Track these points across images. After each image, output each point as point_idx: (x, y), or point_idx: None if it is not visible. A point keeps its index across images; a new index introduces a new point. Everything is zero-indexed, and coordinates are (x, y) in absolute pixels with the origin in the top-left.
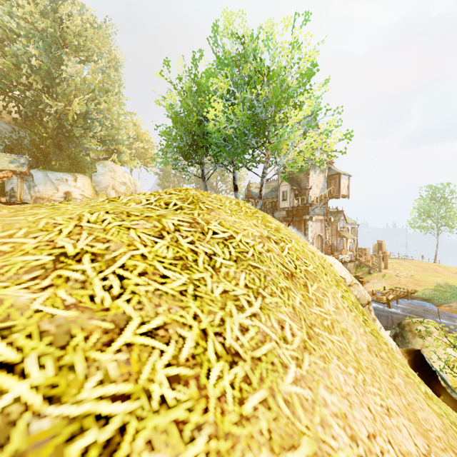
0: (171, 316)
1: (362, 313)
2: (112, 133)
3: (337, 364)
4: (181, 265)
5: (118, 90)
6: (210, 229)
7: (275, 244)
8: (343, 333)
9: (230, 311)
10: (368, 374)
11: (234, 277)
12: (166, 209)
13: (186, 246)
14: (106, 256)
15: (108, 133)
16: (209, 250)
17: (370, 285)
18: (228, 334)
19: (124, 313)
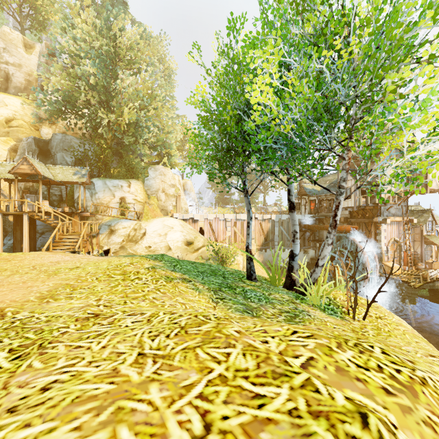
0: None
1: None
2: (161, 138)
3: None
4: None
5: (171, 96)
6: None
7: None
8: None
9: None
10: None
11: None
12: None
13: None
14: None
15: (158, 138)
16: None
17: None
18: None
19: None
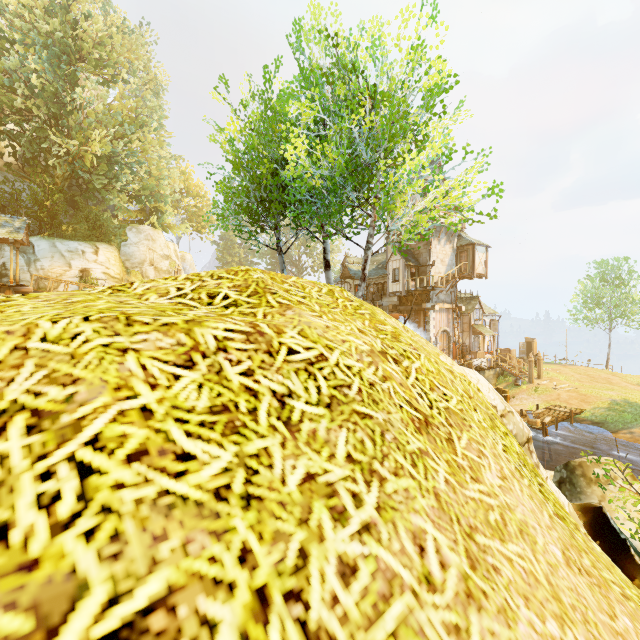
0: (188, 565)
1: (533, 471)
2: (149, 185)
3: (528, 620)
4: (222, 424)
5: (160, 124)
6: (283, 344)
7: (396, 364)
8: (522, 534)
9: (320, 526)
10: (578, 625)
11: (326, 440)
12: (208, 306)
13: (237, 381)
14: (63, 417)
15: (144, 184)
16: (280, 387)
17: (517, 402)
18: (314, 592)
19: (72, 574)
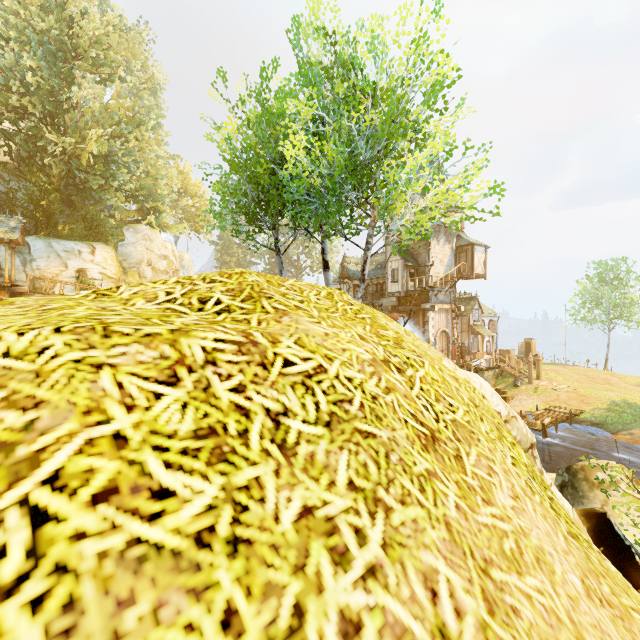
0: (159, 637)
1: (542, 484)
2: (147, 185)
3: None
4: (208, 450)
5: (158, 123)
6: (278, 355)
7: (399, 374)
8: (539, 563)
9: (318, 573)
10: None
11: (326, 465)
12: (199, 312)
13: (227, 399)
14: (19, 450)
15: (142, 184)
16: (275, 405)
17: (516, 402)
18: None
19: None
